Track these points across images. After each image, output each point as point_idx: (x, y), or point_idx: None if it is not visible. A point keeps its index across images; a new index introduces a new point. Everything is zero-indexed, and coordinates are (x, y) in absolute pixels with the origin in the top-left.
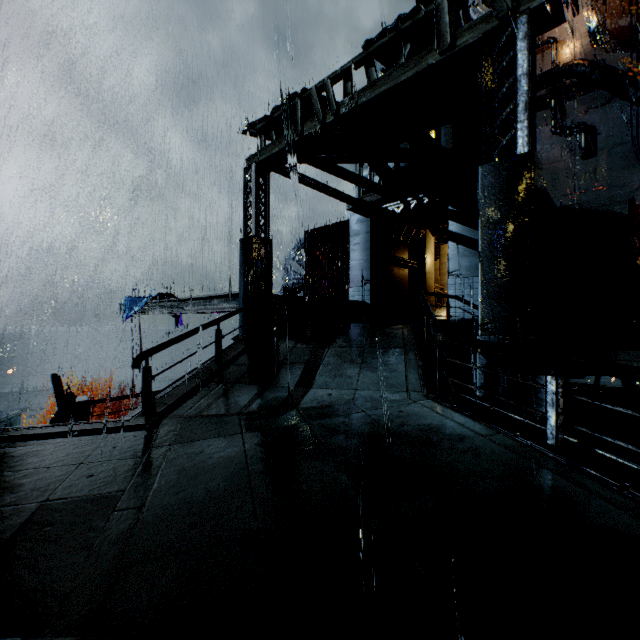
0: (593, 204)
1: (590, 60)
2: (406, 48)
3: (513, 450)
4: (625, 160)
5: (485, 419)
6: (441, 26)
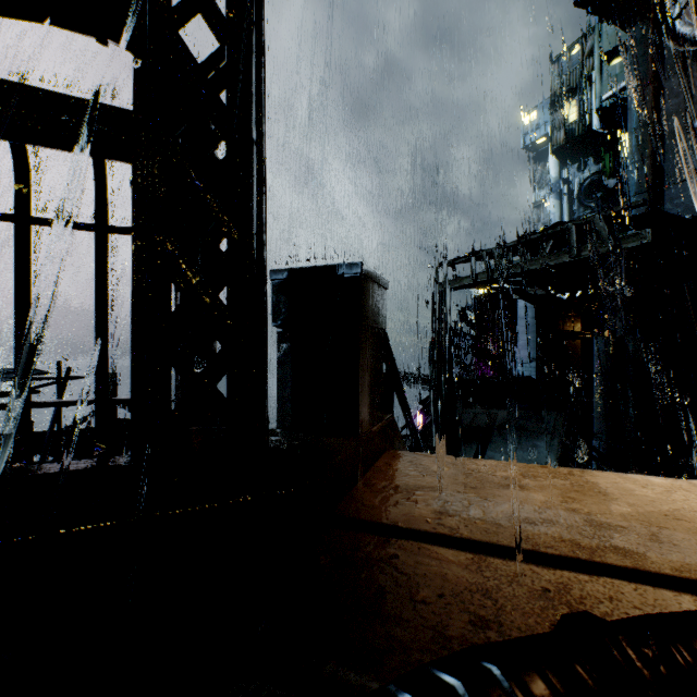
0: None
1: None
2: (549, 242)
3: None
4: None
5: None
6: (571, 241)
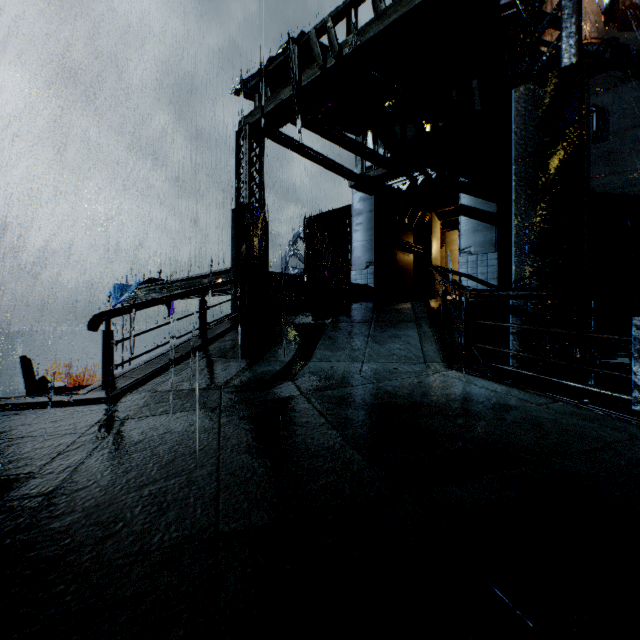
0: (607, 187)
1: (602, 39)
2: None
3: (587, 420)
4: (639, 143)
5: (534, 386)
6: None
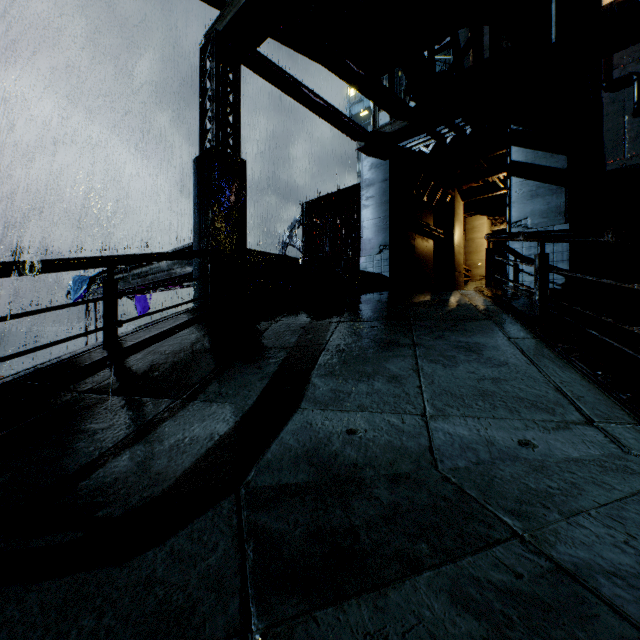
0: None
1: None
2: None
3: None
4: None
5: None
6: None
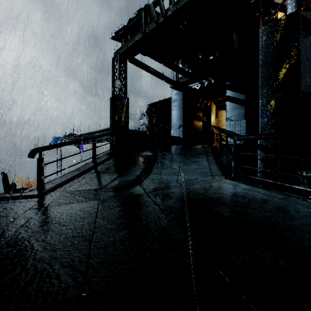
0: None
1: None
2: None
3: None
4: None
5: (276, 188)
6: None
